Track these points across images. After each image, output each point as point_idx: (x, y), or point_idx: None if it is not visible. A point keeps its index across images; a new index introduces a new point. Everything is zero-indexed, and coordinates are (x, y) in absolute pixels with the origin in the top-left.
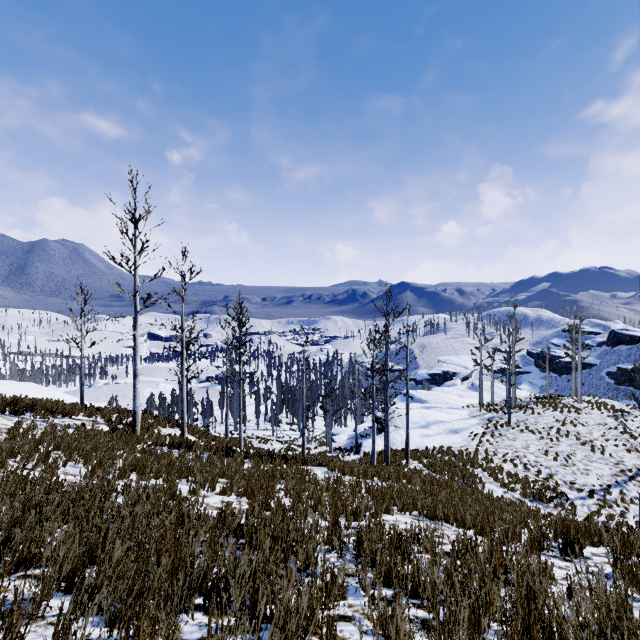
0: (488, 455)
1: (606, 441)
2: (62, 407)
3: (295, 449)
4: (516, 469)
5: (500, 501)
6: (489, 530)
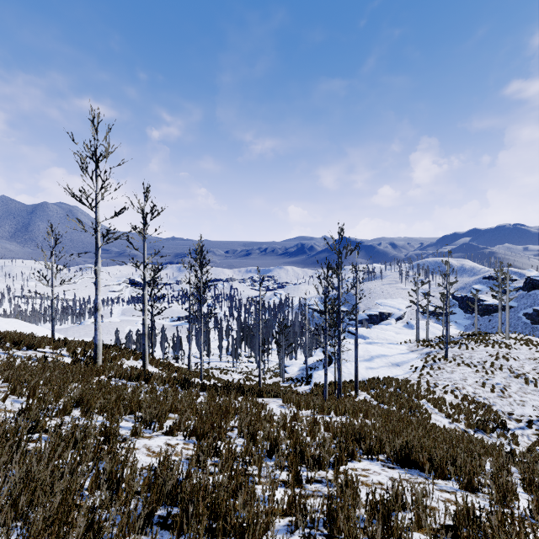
0: (430, 387)
1: (537, 374)
2: (29, 340)
3: (252, 379)
4: (457, 400)
5: (463, 439)
6: (477, 484)
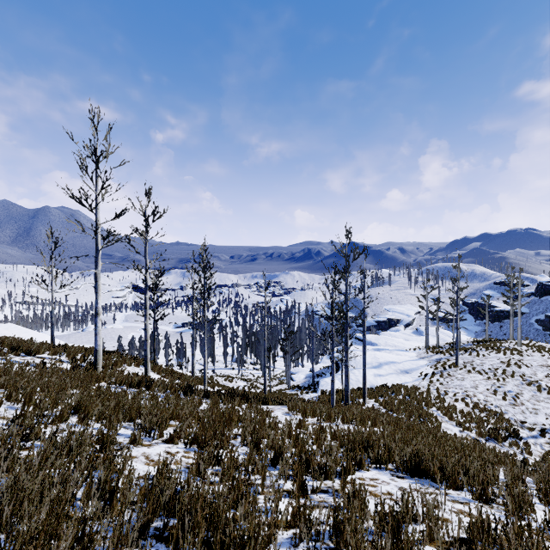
0: (440, 394)
1: None
2: (27, 345)
3: (258, 387)
4: (468, 408)
5: (475, 447)
6: (491, 495)
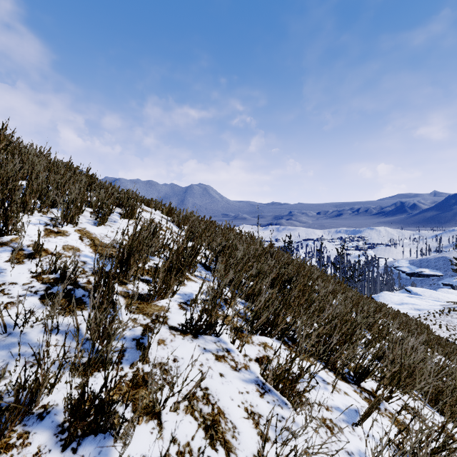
0: (425, 320)
1: None
2: None
3: None
4: (440, 329)
5: None
6: None
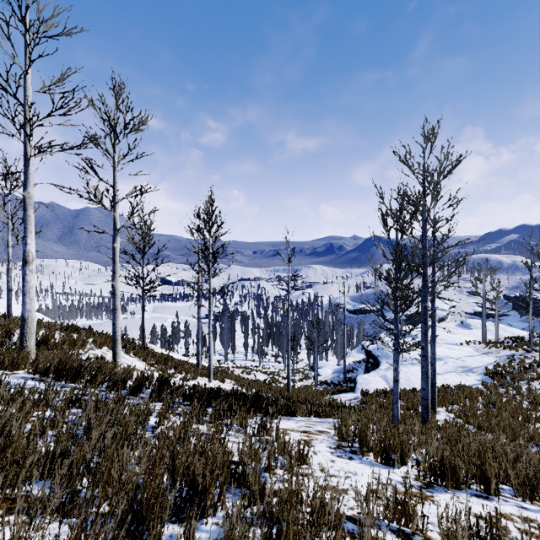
0: (533, 403)
1: None
2: None
3: (279, 381)
4: None
5: None
6: None
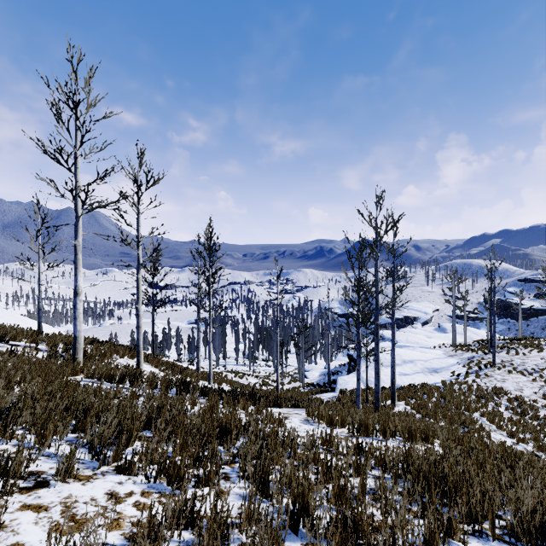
0: (479, 397)
1: None
2: (2, 331)
3: (269, 384)
4: (515, 414)
5: None
6: None
